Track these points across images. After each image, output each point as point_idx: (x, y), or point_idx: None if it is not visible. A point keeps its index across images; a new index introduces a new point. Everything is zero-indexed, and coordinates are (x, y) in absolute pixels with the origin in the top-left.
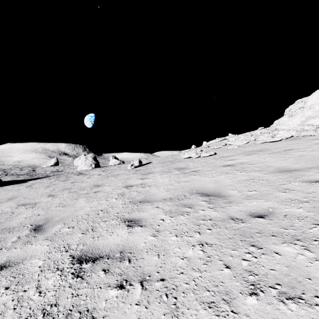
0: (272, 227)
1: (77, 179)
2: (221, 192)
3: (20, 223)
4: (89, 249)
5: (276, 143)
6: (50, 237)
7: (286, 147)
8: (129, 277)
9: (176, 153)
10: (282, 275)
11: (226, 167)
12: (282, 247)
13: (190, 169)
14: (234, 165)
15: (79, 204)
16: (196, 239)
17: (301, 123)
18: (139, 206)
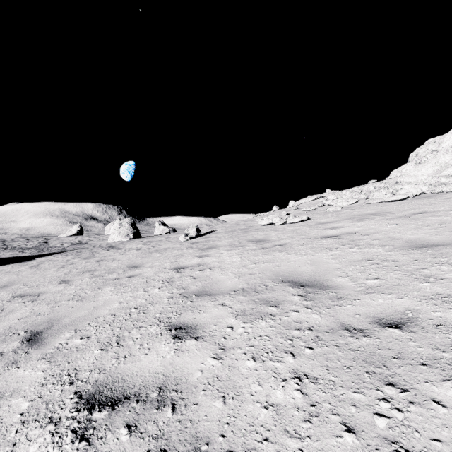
0: (419, 346)
1: (106, 256)
2: (323, 280)
3: (10, 327)
4: (109, 380)
5: (400, 203)
6: (50, 354)
7: (416, 209)
8: (171, 445)
9: (251, 217)
10: None
11: (327, 239)
12: (446, 390)
13: (272, 241)
14: (338, 236)
15: (103, 296)
16: (288, 367)
17: (435, 173)
18: (194, 302)
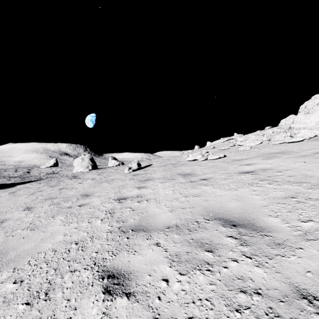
0: None
1: (67, 185)
2: (254, 220)
3: None
4: None
5: (299, 144)
6: None
7: (315, 149)
8: None
9: (178, 154)
10: None
11: (245, 174)
12: None
13: (198, 175)
14: (254, 172)
15: (53, 226)
16: None
17: None
18: (130, 239)
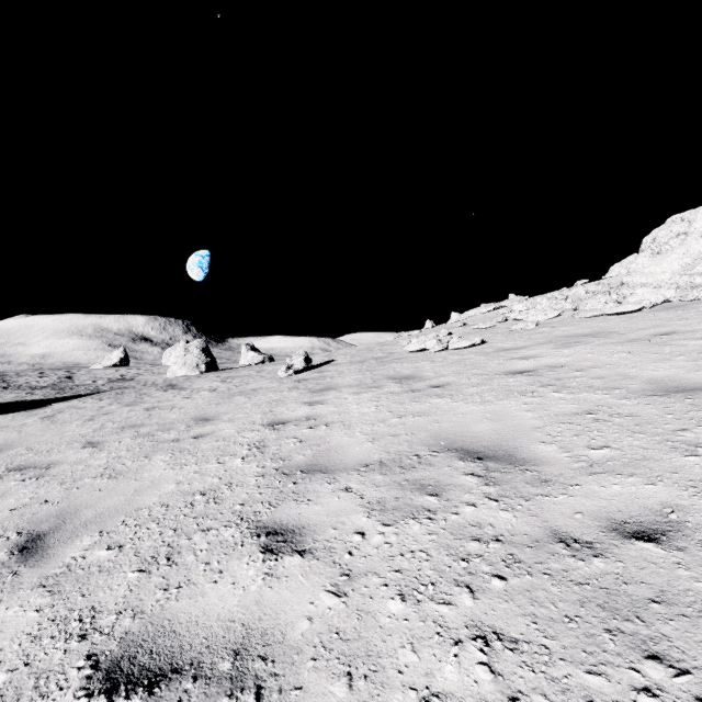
0: (696, 578)
1: (161, 401)
2: (514, 449)
3: None
4: (148, 633)
5: (631, 318)
6: (54, 577)
7: (657, 327)
8: None
9: (391, 338)
10: None
11: (516, 376)
12: None
13: (427, 380)
14: (534, 371)
15: (152, 470)
16: (464, 615)
17: (683, 270)
18: (299, 484)
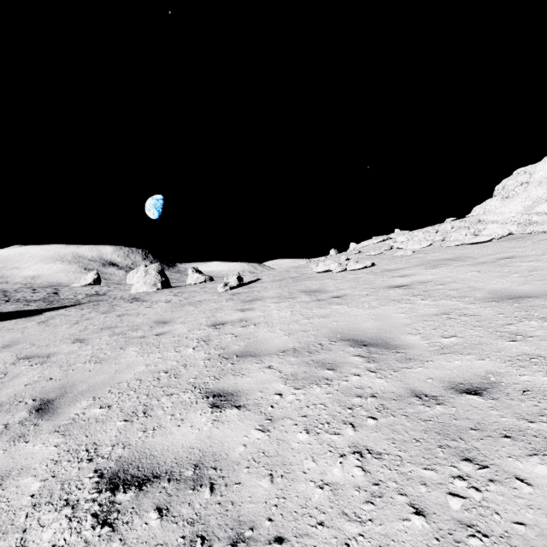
0: (502, 415)
1: (128, 310)
2: (390, 339)
3: (15, 394)
4: (135, 457)
5: (483, 246)
6: (64, 426)
7: (502, 253)
8: (210, 531)
9: (303, 263)
10: (545, 540)
11: (395, 289)
12: (532, 467)
13: (329, 292)
14: (408, 285)
15: (126, 357)
16: (347, 440)
17: (525, 210)
18: (235, 364)
